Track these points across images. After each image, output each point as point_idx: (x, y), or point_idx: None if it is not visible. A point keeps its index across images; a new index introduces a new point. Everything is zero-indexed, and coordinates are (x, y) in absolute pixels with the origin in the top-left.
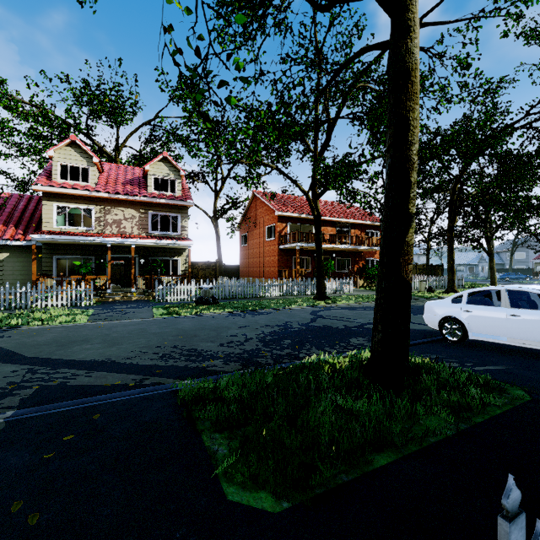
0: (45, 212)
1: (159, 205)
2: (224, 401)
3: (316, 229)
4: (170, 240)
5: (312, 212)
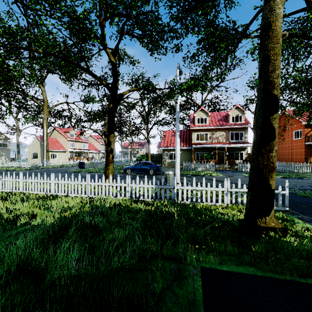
0: (193, 136)
1: (234, 128)
2: (311, 195)
3: None
4: (242, 144)
5: None
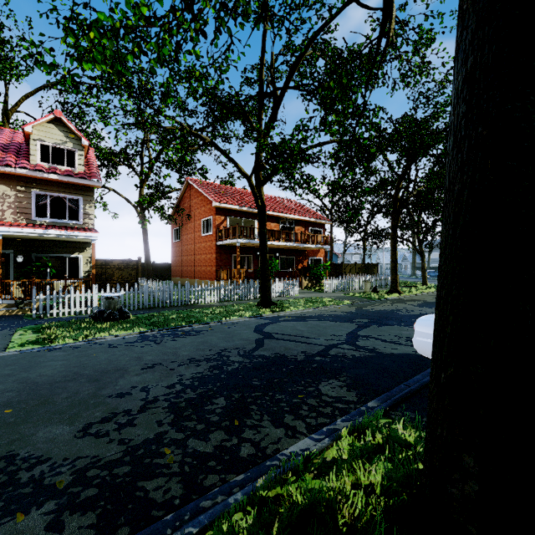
0: None
1: (49, 182)
2: None
3: (260, 221)
4: (62, 229)
5: (256, 201)
